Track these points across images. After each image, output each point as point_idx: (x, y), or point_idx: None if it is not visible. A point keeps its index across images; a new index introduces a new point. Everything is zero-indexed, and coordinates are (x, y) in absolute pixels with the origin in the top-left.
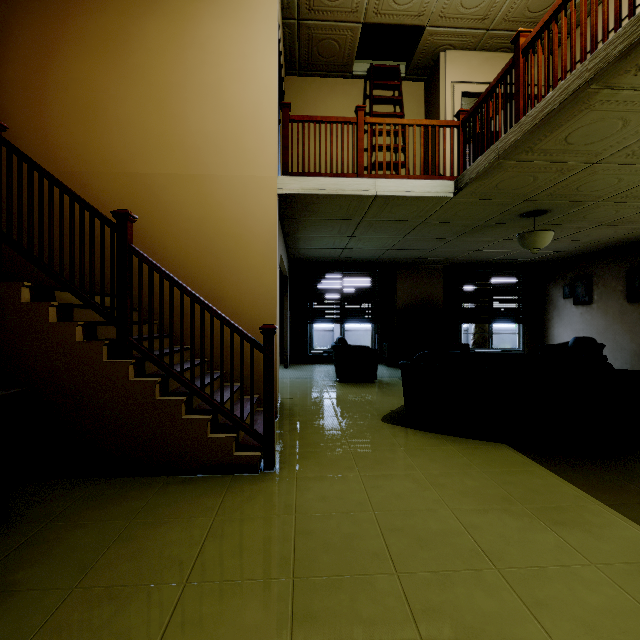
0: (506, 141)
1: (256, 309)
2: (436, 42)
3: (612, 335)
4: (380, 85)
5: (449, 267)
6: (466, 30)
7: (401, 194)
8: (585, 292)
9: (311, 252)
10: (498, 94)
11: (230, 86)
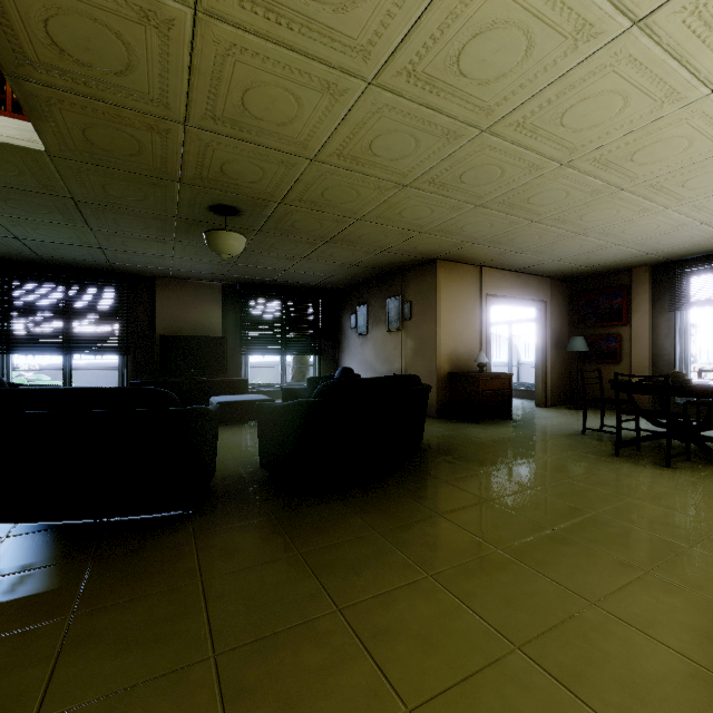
0: None
1: None
2: None
3: (379, 366)
4: None
5: (232, 286)
6: None
7: None
8: (364, 322)
9: None
10: None
11: None
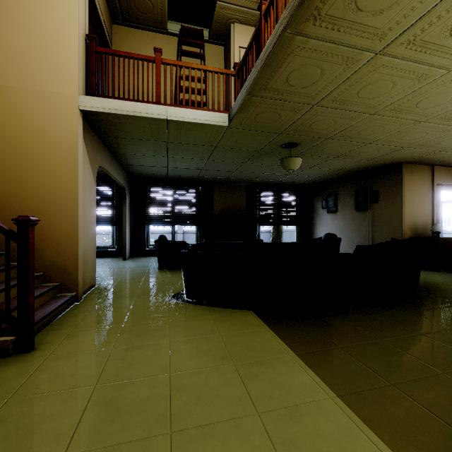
0: (250, 80)
1: (58, 208)
2: (226, 15)
3: (348, 232)
4: (188, 42)
5: (251, 186)
6: (246, 9)
7: (187, 120)
8: (333, 204)
9: (143, 169)
10: (253, 49)
11: (32, 10)
